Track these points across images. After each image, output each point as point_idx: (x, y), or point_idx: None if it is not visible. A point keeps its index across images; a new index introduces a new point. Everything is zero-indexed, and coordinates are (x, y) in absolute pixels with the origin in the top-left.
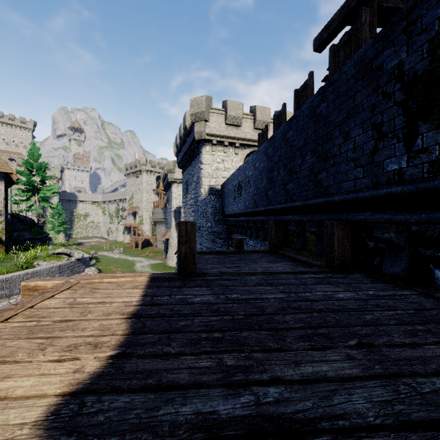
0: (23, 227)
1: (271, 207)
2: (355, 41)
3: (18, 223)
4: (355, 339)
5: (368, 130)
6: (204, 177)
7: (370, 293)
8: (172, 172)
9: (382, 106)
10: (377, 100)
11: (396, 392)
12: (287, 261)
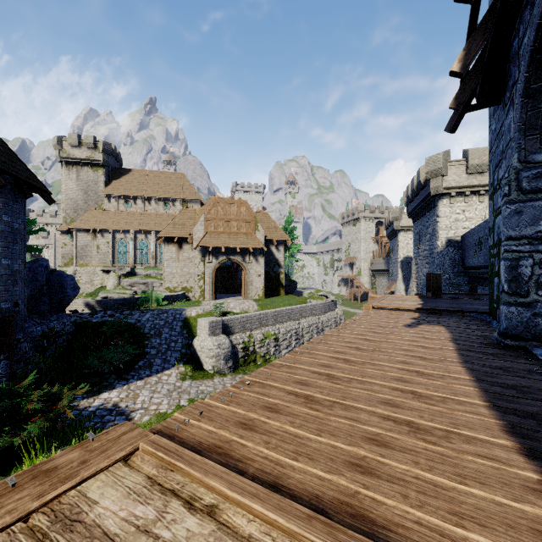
0: None
1: None
2: None
3: None
4: None
5: None
6: (441, 229)
7: None
8: (398, 219)
9: None
10: None
11: None
12: None
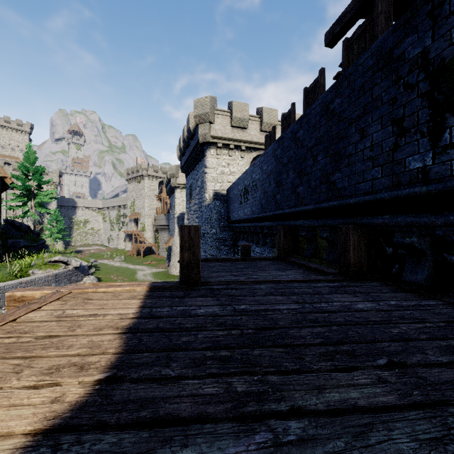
0: (19, 234)
1: (280, 212)
2: (370, 33)
3: (13, 229)
4: (384, 357)
5: (387, 126)
6: (209, 181)
7: (392, 304)
8: (175, 176)
9: (404, 99)
10: (398, 92)
11: (445, 427)
12: (297, 269)
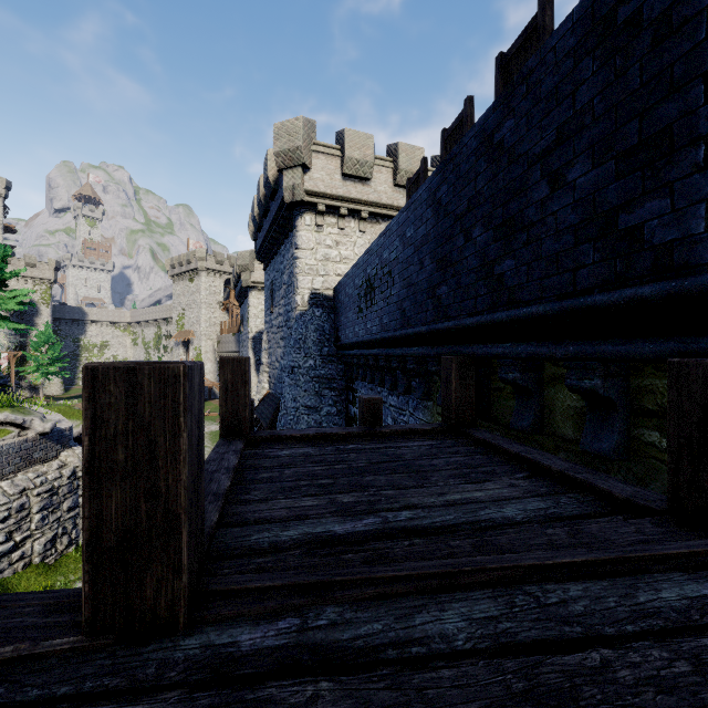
0: None
1: (449, 325)
2: None
3: None
4: None
5: None
6: (302, 273)
7: None
8: (248, 270)
9: None
10: None
11: None
12: (508, 471)
